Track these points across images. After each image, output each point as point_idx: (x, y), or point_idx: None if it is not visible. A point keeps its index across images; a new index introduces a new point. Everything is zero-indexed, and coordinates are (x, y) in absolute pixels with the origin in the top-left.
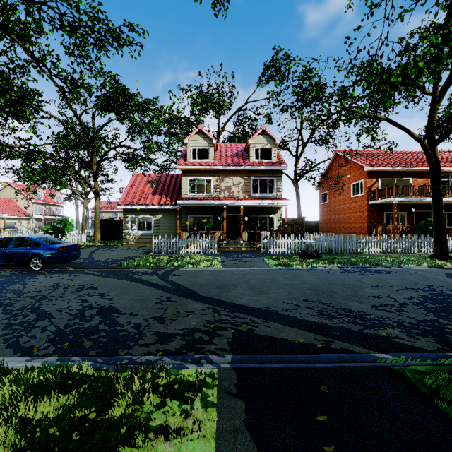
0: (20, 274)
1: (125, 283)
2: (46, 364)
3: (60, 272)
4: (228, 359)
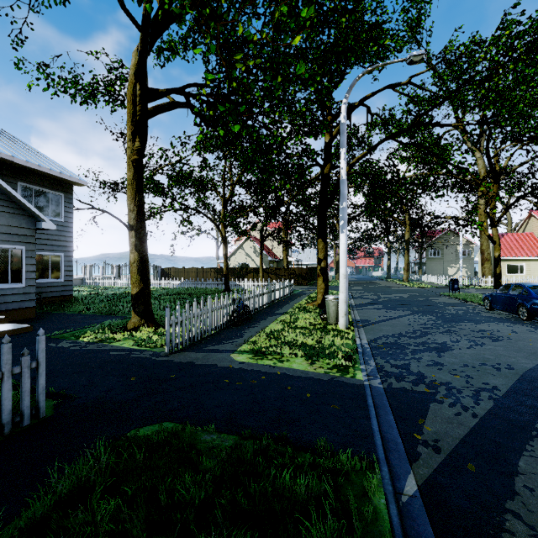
0: (502, 319)
1: (537, 349)
2: (358, 344)
3: (536, 326)
4: (375, 385)
